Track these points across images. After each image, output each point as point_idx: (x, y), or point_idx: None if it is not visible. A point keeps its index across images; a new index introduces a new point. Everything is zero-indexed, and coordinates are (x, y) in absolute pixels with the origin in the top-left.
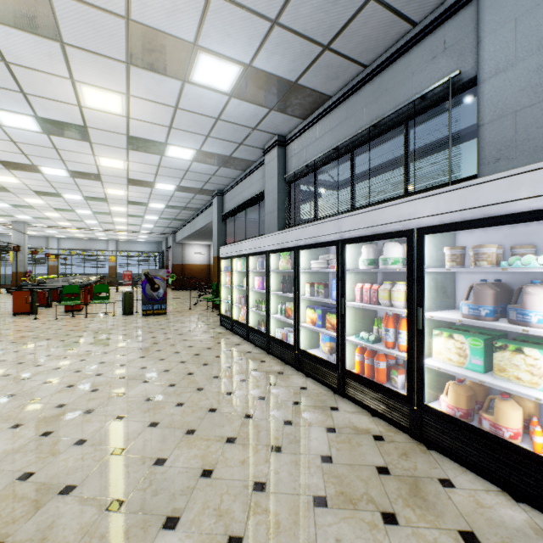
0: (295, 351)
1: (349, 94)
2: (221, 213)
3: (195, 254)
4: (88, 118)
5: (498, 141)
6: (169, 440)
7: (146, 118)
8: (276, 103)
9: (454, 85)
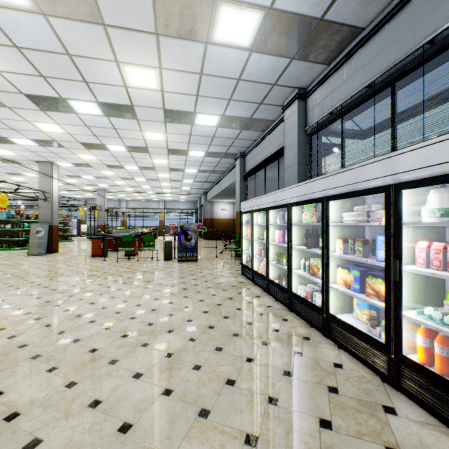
0: (323, 315)
1: (390, 16)
2: (243, 173)
3: (222, 210)
4: (133, 97)
5: None
6: (179, 422)
7: (176, 89)
8: (297, 49)
9: None
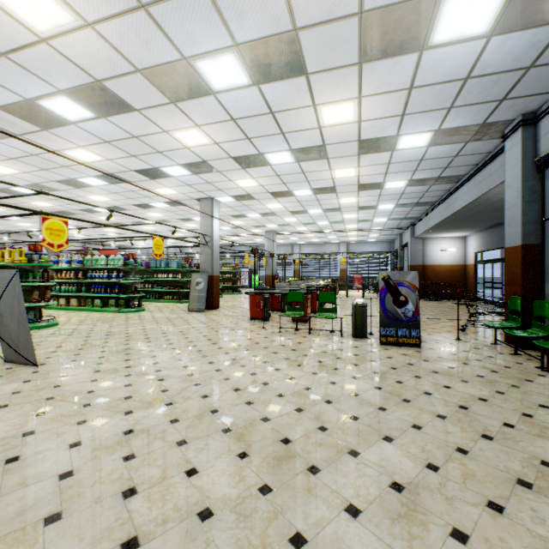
0: None
1: None
2: (531, 158)
3: (441, 252)
4: None
5: None
6: None
7: None
8: None
9: None
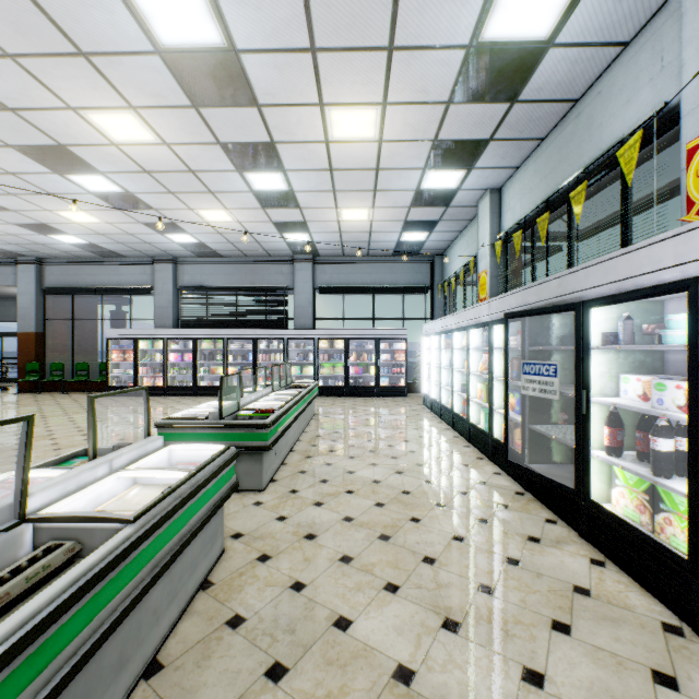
0: (225, 388)
1: (238, 264)
2: (40, 284)
3: None
4: (34, 212)
5: (299, 313)
6: None
7: (93, 228)
8: (195, 250)
9: (285, 287)
